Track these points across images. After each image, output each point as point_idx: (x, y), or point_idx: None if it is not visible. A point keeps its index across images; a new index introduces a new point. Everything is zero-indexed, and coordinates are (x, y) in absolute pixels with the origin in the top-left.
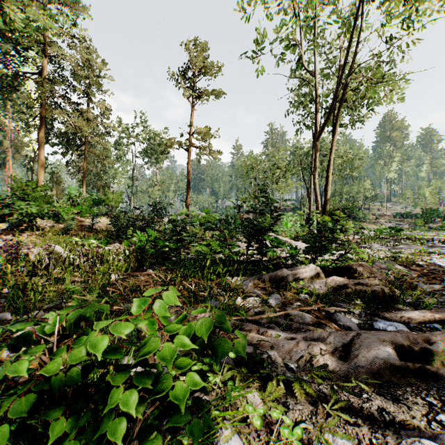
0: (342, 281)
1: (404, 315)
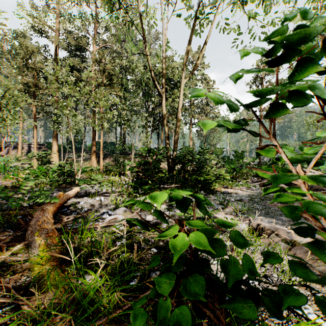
0: None
1: None
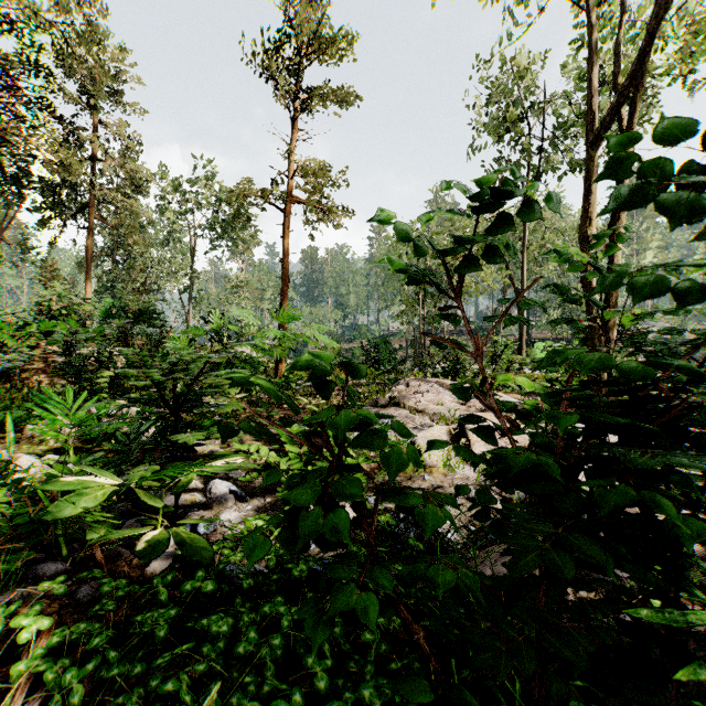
0: None
1: None
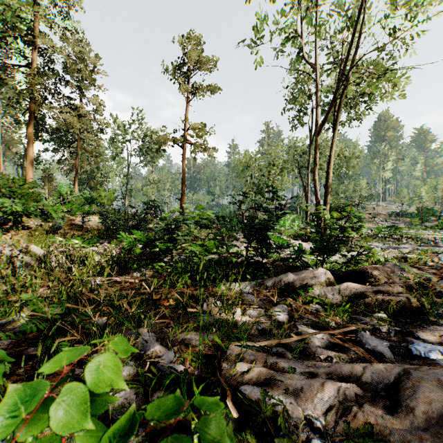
0: (358, 289)
1: (442, 333)
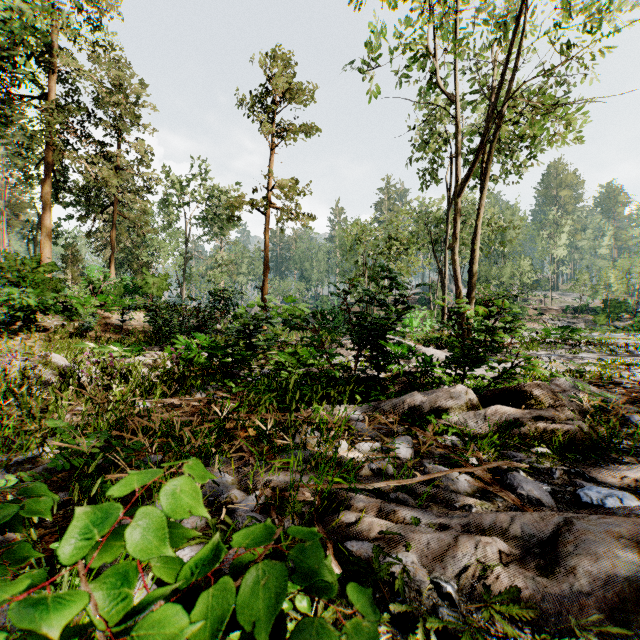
0: (512, 414)
1: (625, 474)
